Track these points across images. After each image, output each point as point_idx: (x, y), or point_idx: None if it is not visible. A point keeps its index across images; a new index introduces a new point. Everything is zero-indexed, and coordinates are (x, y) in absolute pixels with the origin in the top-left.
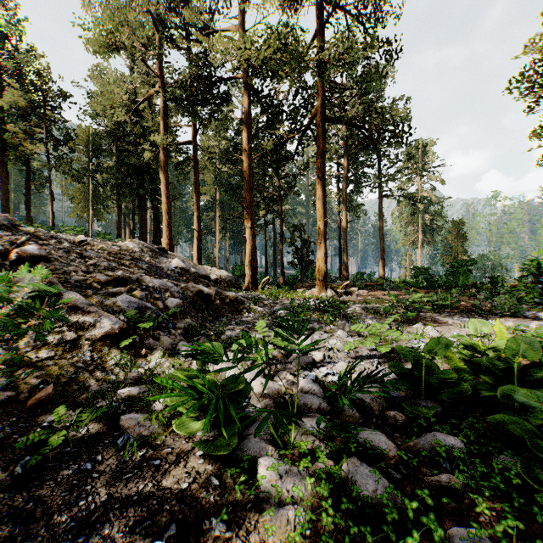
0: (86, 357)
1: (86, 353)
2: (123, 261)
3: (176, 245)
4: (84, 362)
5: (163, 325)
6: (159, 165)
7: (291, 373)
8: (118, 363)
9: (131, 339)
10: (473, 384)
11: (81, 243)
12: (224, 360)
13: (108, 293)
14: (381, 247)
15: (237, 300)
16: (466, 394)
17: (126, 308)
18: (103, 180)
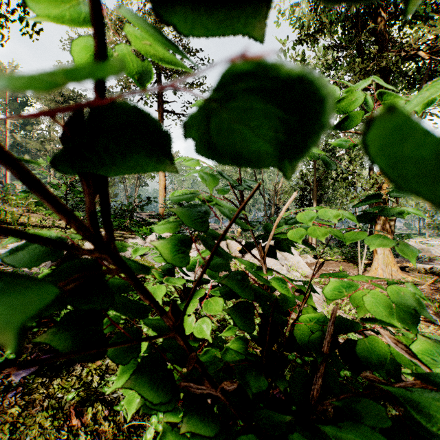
0: None
1: None
2: None
3: None
4: None
5: None
6: None
7: None
8: None
9: None
10: None
11: None
12: None
13: None
14: None
15: None
16: None
17: None
18: None
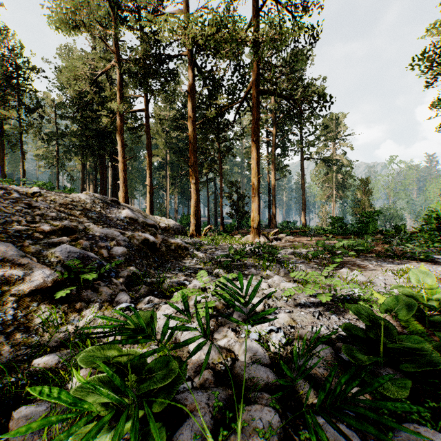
0: (7, 316)
1: (8, 311)
2: (73, 211)
3: (133, 198)
4: (4, 323)
5: (104, 274)
6: (116, 129)
7: (232, 329)
8: (46, 321)
9: (65, 293)
10: (435, 348)
11: (34, 194)
12: (148, 338)
13: (48, 243)
14: (303, 200)
15: (181, 247)
16: (437, 365)
17: (65, 258)
18: (70, 142)
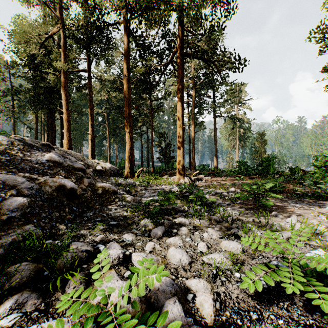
0: None
1: None
2: None
3: (81, 146)
4: None
5: None
6: (61, 85)
7: None
8: None
9: None
10: None
11: None
12: None
13: None
14: (215, 148)
15: (109, 191)
16: None
17: None
18: (24, 98)
